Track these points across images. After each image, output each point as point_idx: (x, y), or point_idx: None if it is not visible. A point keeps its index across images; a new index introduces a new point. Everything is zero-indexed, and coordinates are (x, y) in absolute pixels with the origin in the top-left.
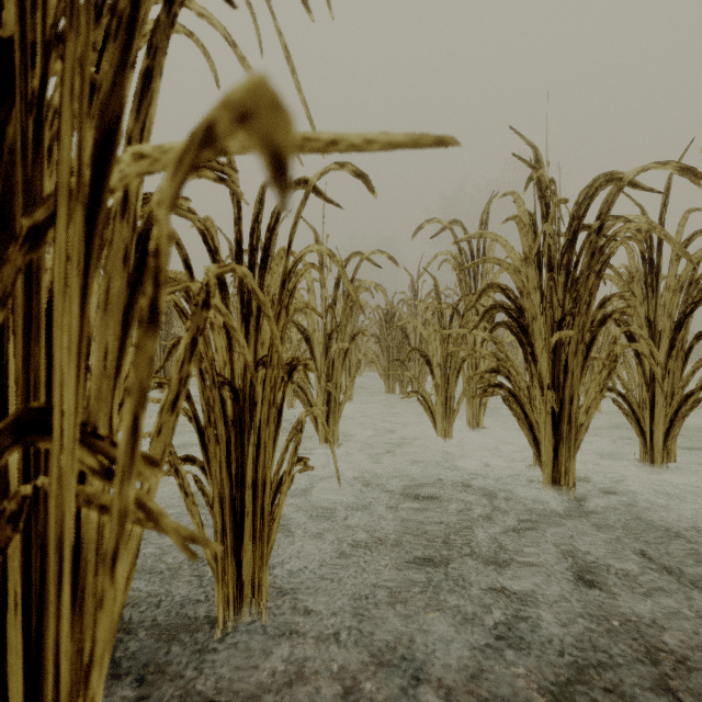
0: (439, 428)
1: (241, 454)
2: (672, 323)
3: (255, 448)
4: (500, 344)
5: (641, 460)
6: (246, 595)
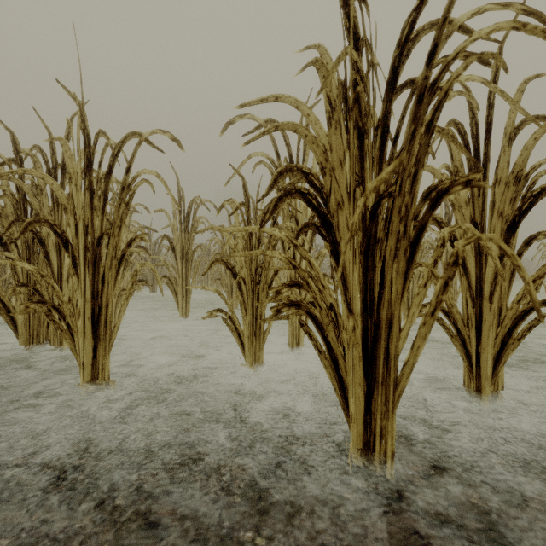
0: (247, 352)
1: None
2: (505, 223)
3: None
4: (302, 248)
5: (465, 387)
6: None
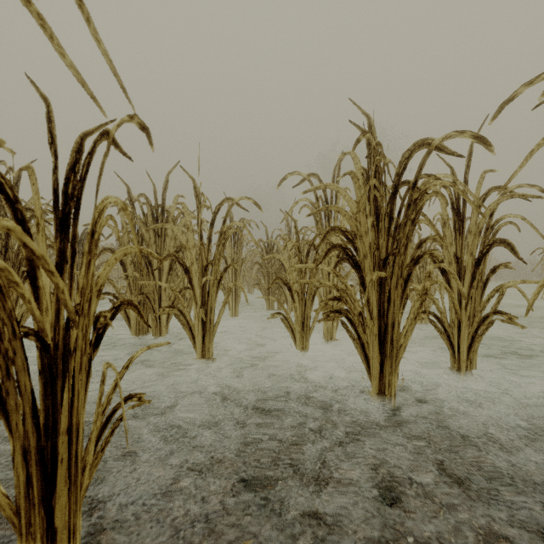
0: (298, 342)
1: (53, 402)
2: (473, 260)
3: (70, 394)
4: (341, 277)
5: (451, 367)
6: (60, 540)
